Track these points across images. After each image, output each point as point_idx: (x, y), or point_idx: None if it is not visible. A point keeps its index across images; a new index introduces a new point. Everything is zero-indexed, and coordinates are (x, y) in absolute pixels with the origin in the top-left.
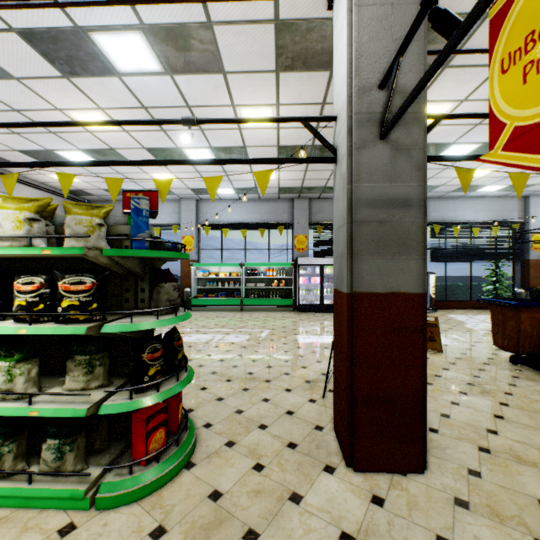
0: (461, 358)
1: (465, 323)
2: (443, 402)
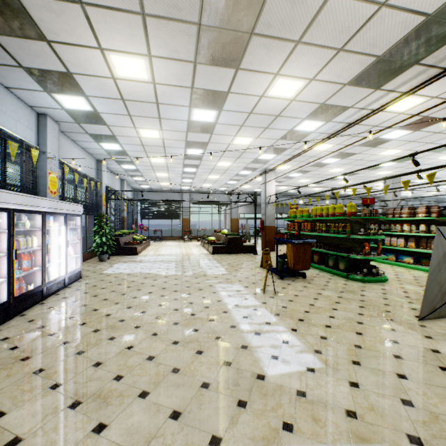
0: (283, 287)
1: (153, 273)
2: (389, 300)
